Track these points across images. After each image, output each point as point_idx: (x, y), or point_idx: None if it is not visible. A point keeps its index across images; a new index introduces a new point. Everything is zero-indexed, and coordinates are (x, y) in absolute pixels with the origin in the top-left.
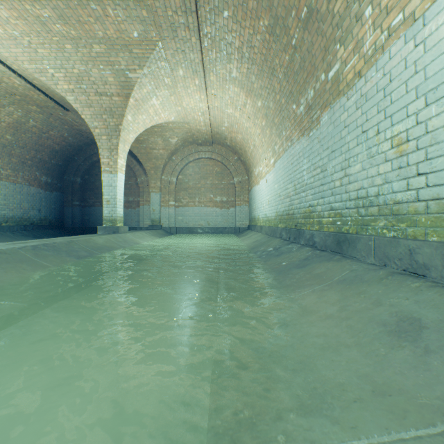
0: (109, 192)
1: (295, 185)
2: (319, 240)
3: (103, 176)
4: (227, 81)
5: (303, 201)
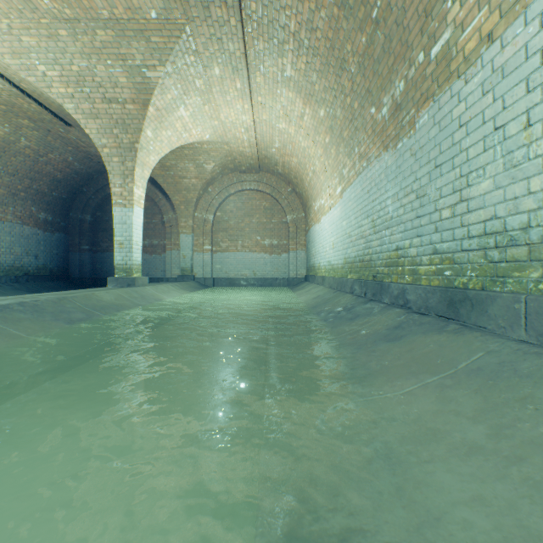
0: (122, 232)
1: (373, 220)
2: (415, 298)
3: (115, 211)
4: (279, 83)
5: (386, 242)
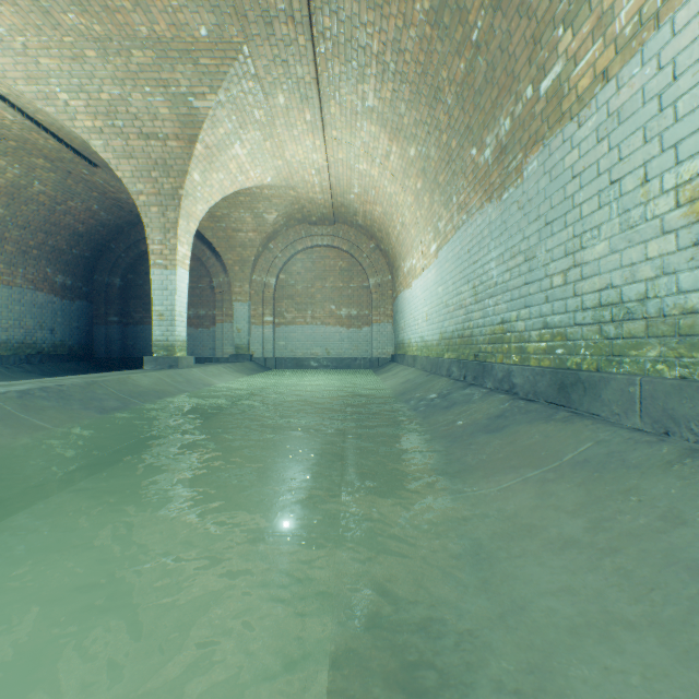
0: (162, 300)
1: (474, 287)
2: (522, 381)
3: (153, 274)
4: (359, 115)
5: (490, 314)
